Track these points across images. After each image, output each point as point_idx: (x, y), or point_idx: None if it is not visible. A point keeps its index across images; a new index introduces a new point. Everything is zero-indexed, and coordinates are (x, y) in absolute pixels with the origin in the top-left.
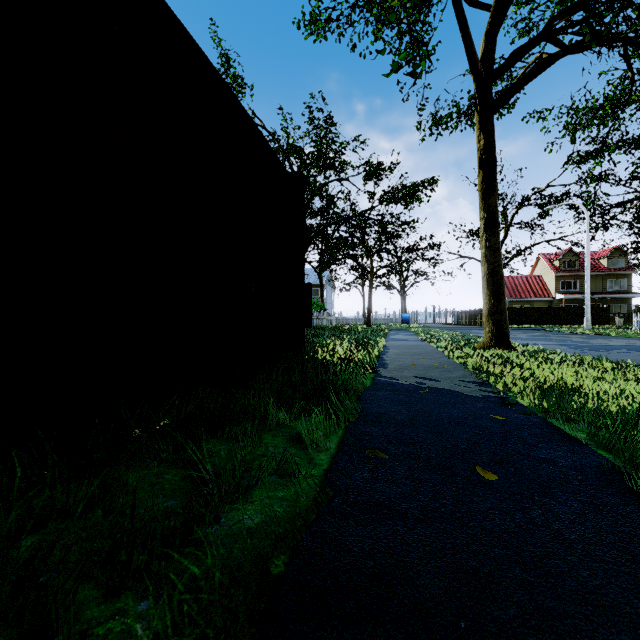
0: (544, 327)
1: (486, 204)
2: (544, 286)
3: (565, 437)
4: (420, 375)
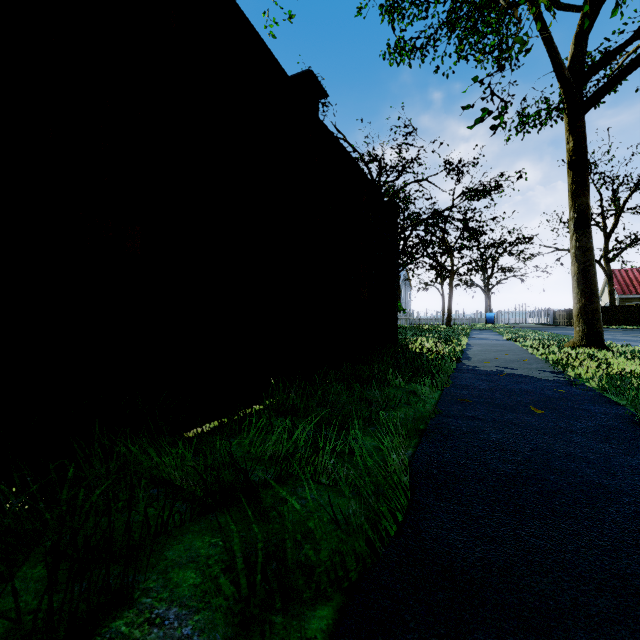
0: None
1: (576, 204)
2: None
3: (609, 402)
4: (501, 365)
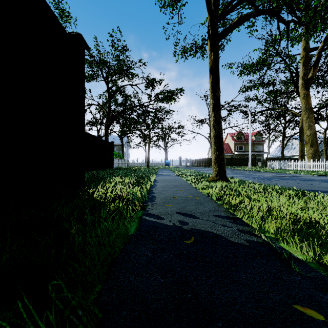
0: (230, 167)
1: (214, 95)
2: (229, 148)
3: None
4: (181, 210)
